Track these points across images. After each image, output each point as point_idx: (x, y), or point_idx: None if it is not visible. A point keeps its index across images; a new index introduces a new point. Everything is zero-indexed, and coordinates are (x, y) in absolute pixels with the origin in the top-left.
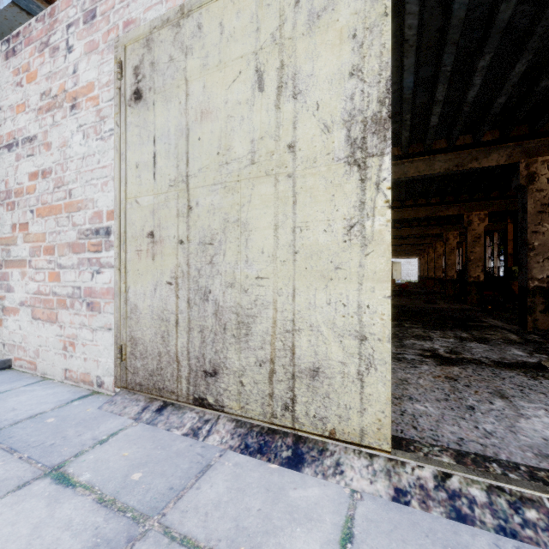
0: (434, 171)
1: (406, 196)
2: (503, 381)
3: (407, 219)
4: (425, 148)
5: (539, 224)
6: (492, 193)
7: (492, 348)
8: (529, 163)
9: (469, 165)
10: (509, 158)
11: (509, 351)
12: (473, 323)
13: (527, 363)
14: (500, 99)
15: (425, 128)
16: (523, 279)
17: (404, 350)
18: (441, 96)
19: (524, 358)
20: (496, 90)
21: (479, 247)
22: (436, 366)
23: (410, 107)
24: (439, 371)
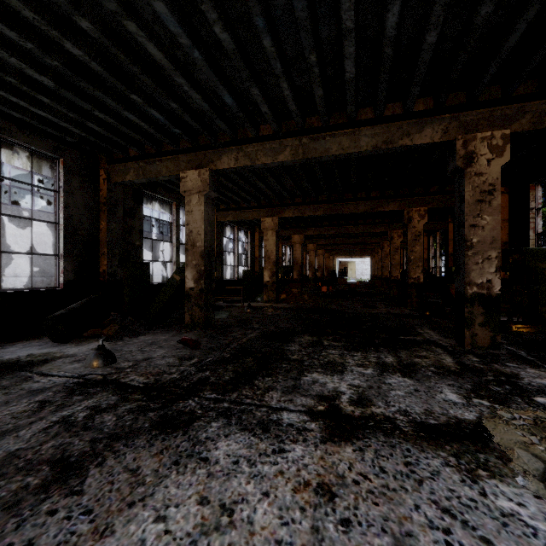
0: (360, 148)
1: (344, 188)
2: (418, 493)
3: (351, 216)
4: (349, 118)
5: (478, 216)
6: (432, 188)
7: (418, 387)
8: (467, 140)
9: (400, 142)
10: (444, 134)
11: (440, 392)
12: (406, 337)
13: (463, 424)
14: (430, 37)
15: (343, 85)
16: (461, 283)
17: (291, 399)
18: (350, 20)
19: (459, 412)
20: (424, 21)
21: (420, 246)
22: (317, 446)
23: (311, 39)
24: (316, 462)
